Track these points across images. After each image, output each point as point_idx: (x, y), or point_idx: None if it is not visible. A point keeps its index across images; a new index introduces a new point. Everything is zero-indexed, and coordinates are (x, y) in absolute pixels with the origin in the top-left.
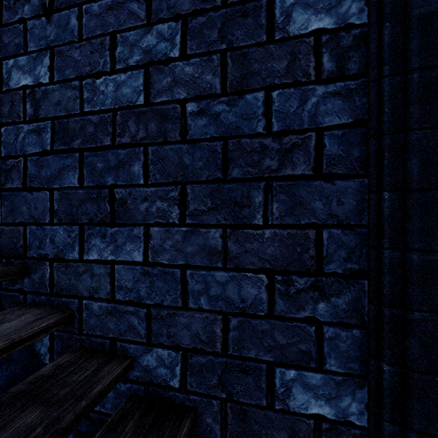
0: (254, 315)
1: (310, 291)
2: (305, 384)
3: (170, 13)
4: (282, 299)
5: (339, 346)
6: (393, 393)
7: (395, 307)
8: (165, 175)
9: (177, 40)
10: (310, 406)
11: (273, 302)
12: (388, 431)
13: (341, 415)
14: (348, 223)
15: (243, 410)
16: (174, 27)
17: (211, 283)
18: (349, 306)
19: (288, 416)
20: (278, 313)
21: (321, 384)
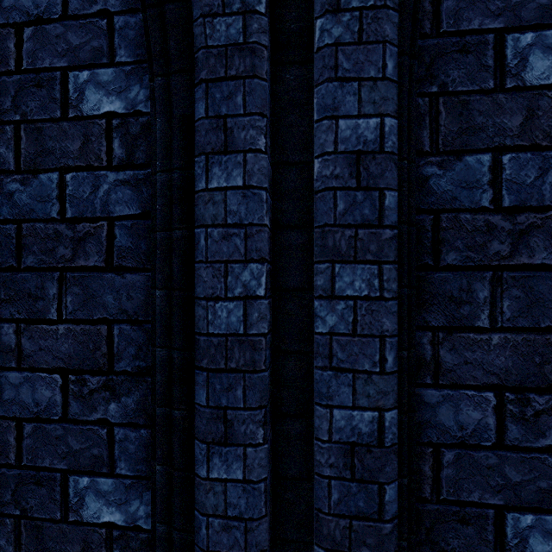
0: (49, 419)
1: (102, 391)
2: (98, 491)
3: None
4: (76, 401)
5: (129, 448)
6: (163, 493)
7: (165, 406)
8: None
9: None
10: (102, 514)
11: (67, 404)
12: (159, 532)
13: (131, 520)
14: (137, 319)
15: (37, 526)
16: None
17: (5, 386)
18: (138, 406)
19: (82, 527)
20: (72, 416)
21: (112, 490)
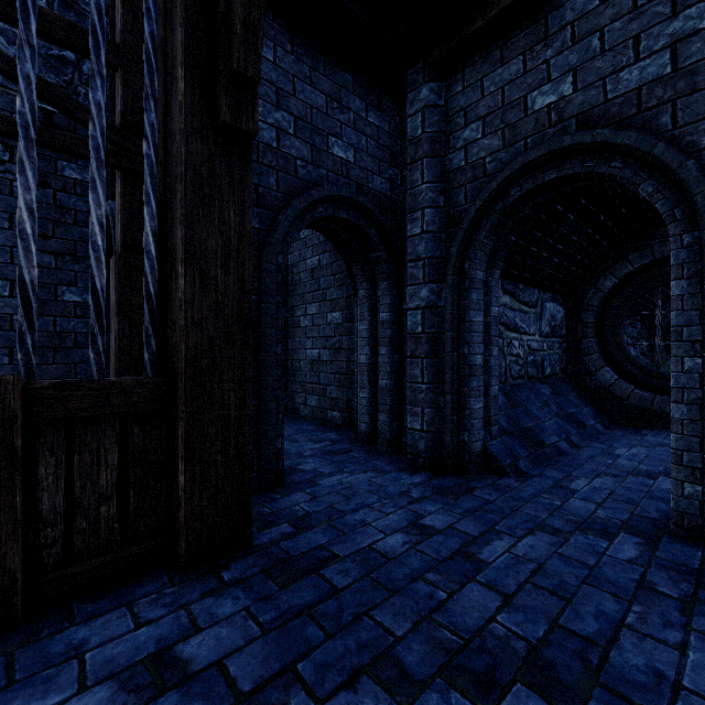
0: None
1: None
2: None
3: (4, 277)
4: None
5: None
6: None
7: None
8: (0, 344)
9: (8, 289)
10: None
11: None
12: None
13: None
14: (86, 362)
15: None
16: (6, 283)
17: None
18: None
19: None
20: None
21: None
